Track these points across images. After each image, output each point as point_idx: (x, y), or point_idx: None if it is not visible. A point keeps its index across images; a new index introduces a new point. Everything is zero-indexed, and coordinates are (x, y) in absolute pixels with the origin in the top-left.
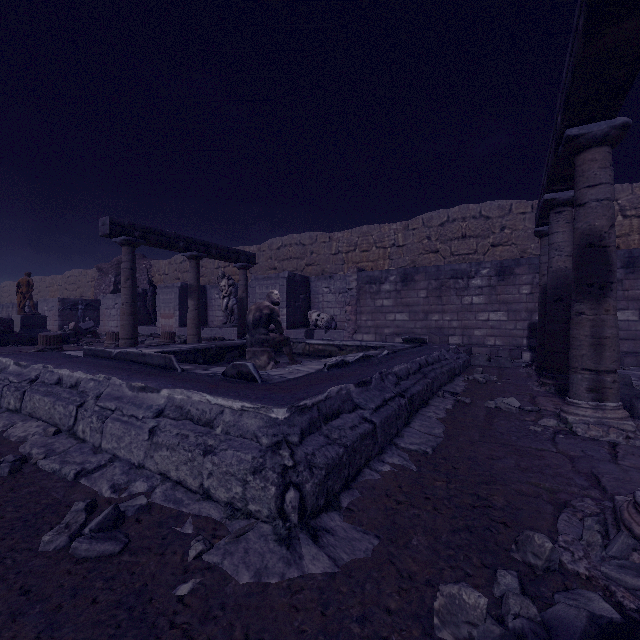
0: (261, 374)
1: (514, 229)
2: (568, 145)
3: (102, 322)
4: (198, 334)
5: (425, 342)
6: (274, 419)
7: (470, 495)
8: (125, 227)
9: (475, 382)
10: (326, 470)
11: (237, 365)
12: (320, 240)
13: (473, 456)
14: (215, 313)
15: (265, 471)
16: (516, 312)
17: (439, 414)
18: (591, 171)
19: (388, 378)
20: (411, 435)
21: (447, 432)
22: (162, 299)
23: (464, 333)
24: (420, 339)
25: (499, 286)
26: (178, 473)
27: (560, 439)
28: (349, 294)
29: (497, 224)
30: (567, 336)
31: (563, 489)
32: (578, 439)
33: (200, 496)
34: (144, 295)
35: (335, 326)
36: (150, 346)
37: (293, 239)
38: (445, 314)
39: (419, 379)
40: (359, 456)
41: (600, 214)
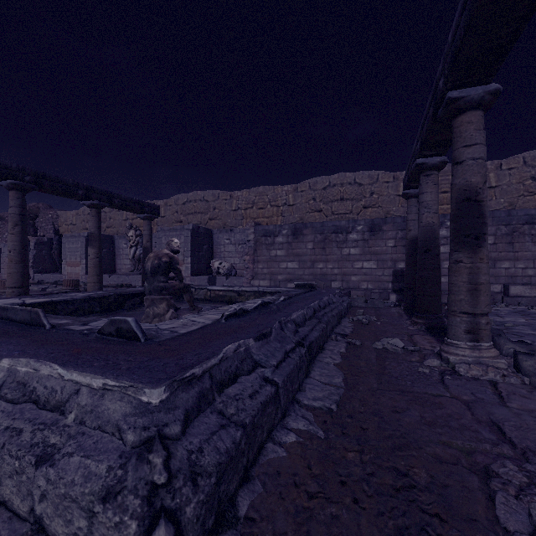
0: (149, 328)
1: (380, 194)
2: (448, 107)
3: (3, 270)
4: (99, 282)
5: (314, 287)
6: (145, 404)
7: (389, 470)
8: (13, 170)
9: (359, 323)
10: (217, 474)
11: (116, 321)
12: (222, 197)
13: (378, 410)
14: (123, 261)
15: (122, 495)
16: (384, 261)
17: (335, 359)
18: (468, 132)
19: (287, 326)
20: (313, 388)
21: (346, 380)
22: (68, 248)
23: (343, 279)
24: (310, 285)
25: (371, 240)
26: (1, 489)
27: (448, 381)
28: (247, 245)
29: (368, 190)
30: (434, 281)
31: (476, 448)
32: (463, 379)
33: (30, 526)
34: (49, 244)
35: (235, 273)
36: (37, 295)
37: (197, 196)
38: (328, 263)
39: (315, 324)
40: (260, 431)
41: (476, 171)
